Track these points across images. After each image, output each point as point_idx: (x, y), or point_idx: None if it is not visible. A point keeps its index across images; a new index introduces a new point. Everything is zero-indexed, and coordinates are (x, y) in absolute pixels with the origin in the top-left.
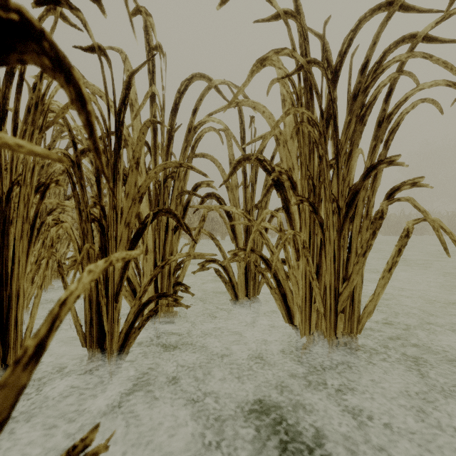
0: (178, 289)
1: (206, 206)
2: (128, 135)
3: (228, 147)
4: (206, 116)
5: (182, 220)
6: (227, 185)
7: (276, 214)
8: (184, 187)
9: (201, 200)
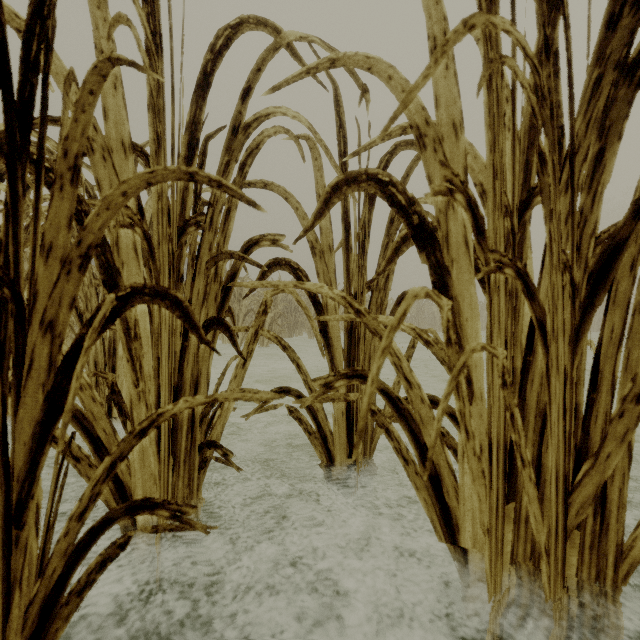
0: (209, 456)
1: (266, 284)
2: (94, 128)
3: (314, 170)
4: (267, 92)
5: (220, 312)
6: (313, 244)
7: (439, 298)
8: (225, 245)
9: (260, 272)
